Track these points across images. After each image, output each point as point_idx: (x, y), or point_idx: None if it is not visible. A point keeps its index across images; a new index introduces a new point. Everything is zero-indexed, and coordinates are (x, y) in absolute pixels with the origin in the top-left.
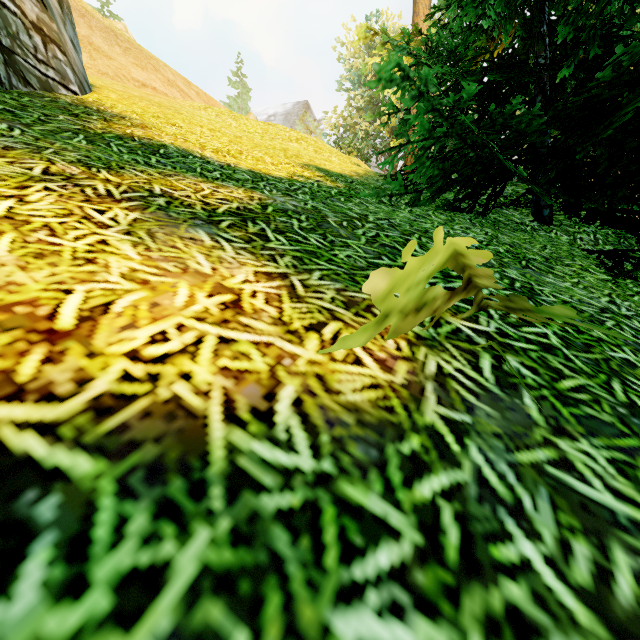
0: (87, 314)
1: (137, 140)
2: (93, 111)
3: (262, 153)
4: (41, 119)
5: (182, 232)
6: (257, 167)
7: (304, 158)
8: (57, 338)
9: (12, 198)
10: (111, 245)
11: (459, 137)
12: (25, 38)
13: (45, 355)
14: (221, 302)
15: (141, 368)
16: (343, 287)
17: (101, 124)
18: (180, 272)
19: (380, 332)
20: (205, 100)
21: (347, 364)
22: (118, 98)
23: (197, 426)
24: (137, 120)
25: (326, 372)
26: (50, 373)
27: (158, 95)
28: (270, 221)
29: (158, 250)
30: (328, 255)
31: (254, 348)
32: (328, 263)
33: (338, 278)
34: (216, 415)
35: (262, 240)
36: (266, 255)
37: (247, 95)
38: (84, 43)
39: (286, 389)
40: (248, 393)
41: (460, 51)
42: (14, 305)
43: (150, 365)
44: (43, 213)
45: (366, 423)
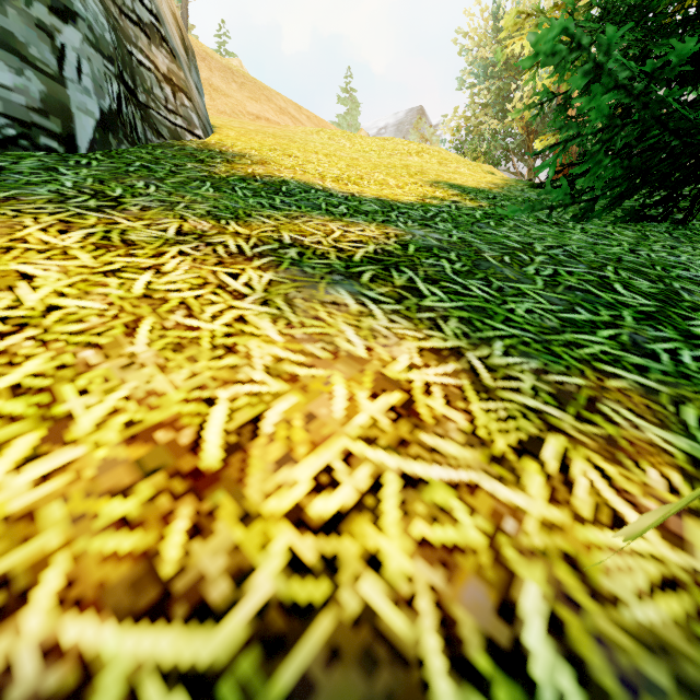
0: (234, 439)
1: (259, 179)
2: (216, 154)
3: (383, 174)
4: (172, 171)
5: (322, 294)
6: (383, 193)
7: (430, 174)
8: (204, 486)
9: (150, 270)
10: (249, 323)
11: (657, 123)
12: (158, 91)
13: (192, 520)
14: (389, 406)
15: (311, 544)
16: (541, 366)
17: (224, 167)
18: (330, 358)
19: (628, 453)
20: (315, 123)
21: (604, 528)
22: (236, 135)
23: (412, 687)
24: (256, 156)
25: (577, 548)
26: (199, 557)
27: (271, 125)
28: (416, 266)
29: (300, 325)
30: (502, 312)
31: (454, 496)
32: (507, 325)
33: (529, 350)
34: (435, 658)
35: (414, 296)
36: (425, 320)
37: (356, 110)
38: (205, 86)
39: (527, 591)
40: (471, 602)
41: (651, 6)
42: (155, 429)
43: (322, 537)
44: (179, 286)
45: (694, 688)
